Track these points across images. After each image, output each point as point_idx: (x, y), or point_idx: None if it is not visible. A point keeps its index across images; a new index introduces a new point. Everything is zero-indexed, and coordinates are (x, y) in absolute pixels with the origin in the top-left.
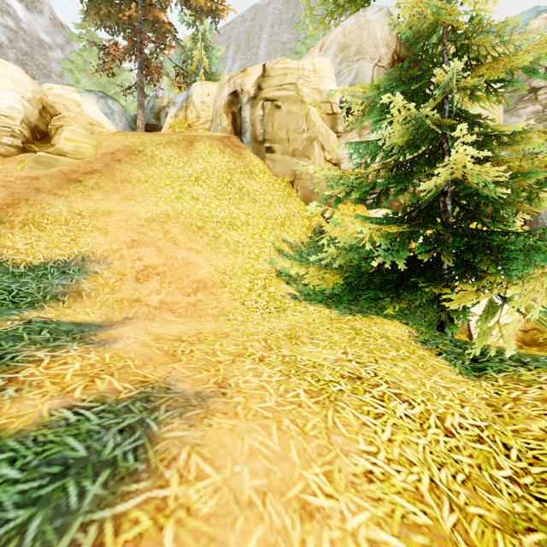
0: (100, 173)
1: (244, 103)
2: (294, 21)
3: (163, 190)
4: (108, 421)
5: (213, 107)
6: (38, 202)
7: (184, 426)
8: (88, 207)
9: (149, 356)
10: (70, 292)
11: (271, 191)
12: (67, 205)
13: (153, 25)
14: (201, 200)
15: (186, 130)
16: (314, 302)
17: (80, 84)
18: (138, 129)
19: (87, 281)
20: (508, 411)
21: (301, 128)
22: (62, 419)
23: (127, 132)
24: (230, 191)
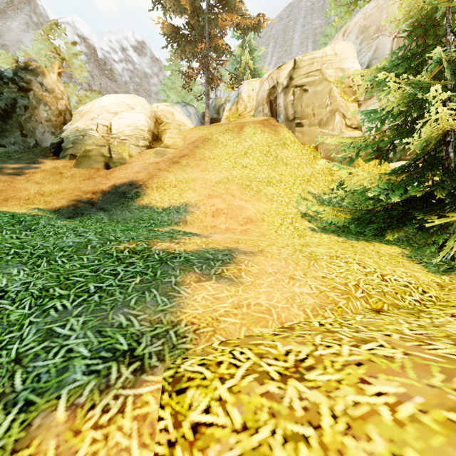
0: (188, 156)
1: (278, 93)
2: (325, 7)
3: (224, 163)
4: (218, 252)
5: (256, 98)
6: (161, 176)
7: (245, 256)
8: (184, 177)
9: (227, 242)
10: (182, 221)
11: (299, 156)
12: (174, 177)
13: (215, 48)
14: (248, 167)
15: (237, 118)
16: (328, 233)
17: (169, 98)
18: (205, 123)
19: (189, 216)
20: (450, 287)
21: (325, 104)
22: (202, 250)
23: (200, 126)
24: (268, 159)
